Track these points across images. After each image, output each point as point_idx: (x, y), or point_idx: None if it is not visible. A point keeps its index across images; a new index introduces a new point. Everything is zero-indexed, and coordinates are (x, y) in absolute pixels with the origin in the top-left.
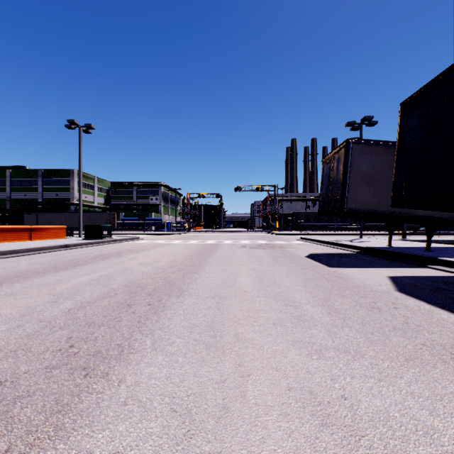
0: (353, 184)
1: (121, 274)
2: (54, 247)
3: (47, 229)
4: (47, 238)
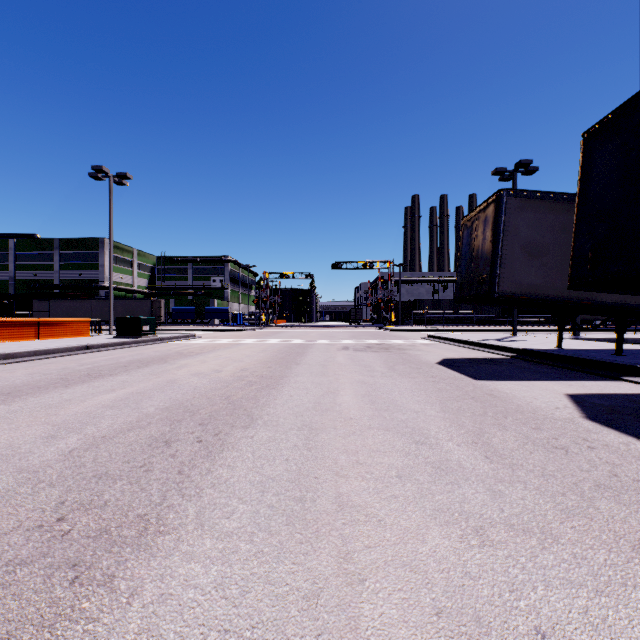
0: (508, 256)
1: (162, 391)
2: (70, 350)
3: (63, 323)
4: (62, 336)
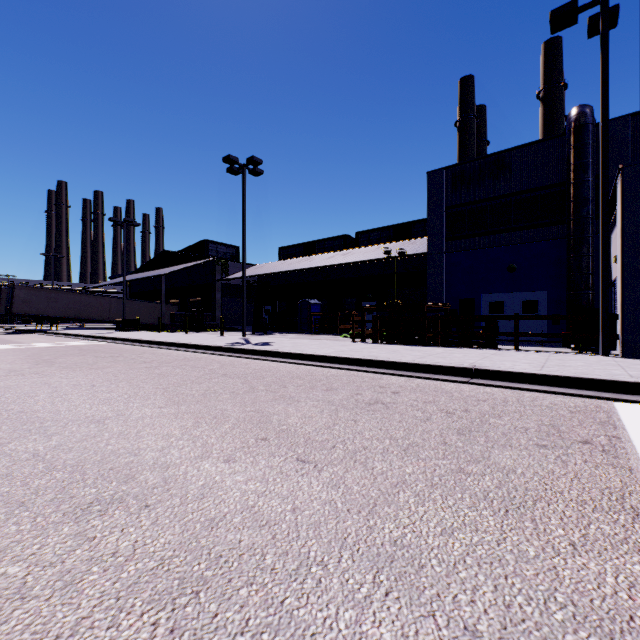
0: (4, 304)
1: None
2: None
3: None
4: None
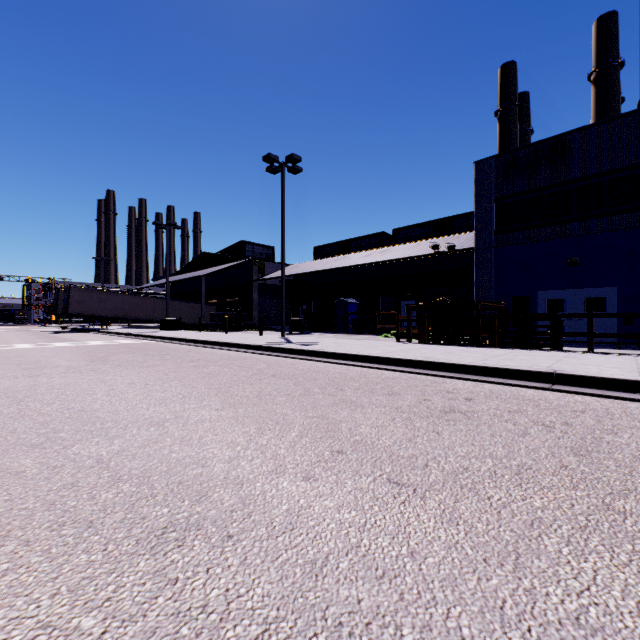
0: (61, 304)
1: None
2: None
3: None
4: None
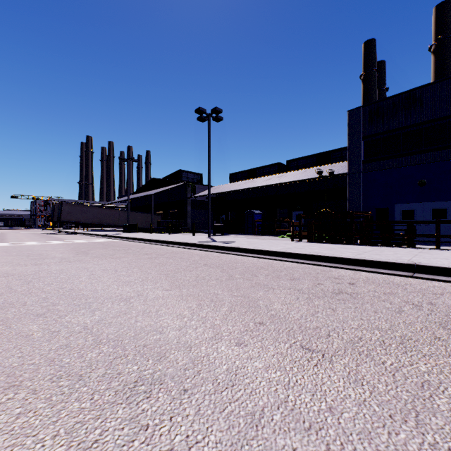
0: (56, 215)
1: None
2: None
3: None
4: None
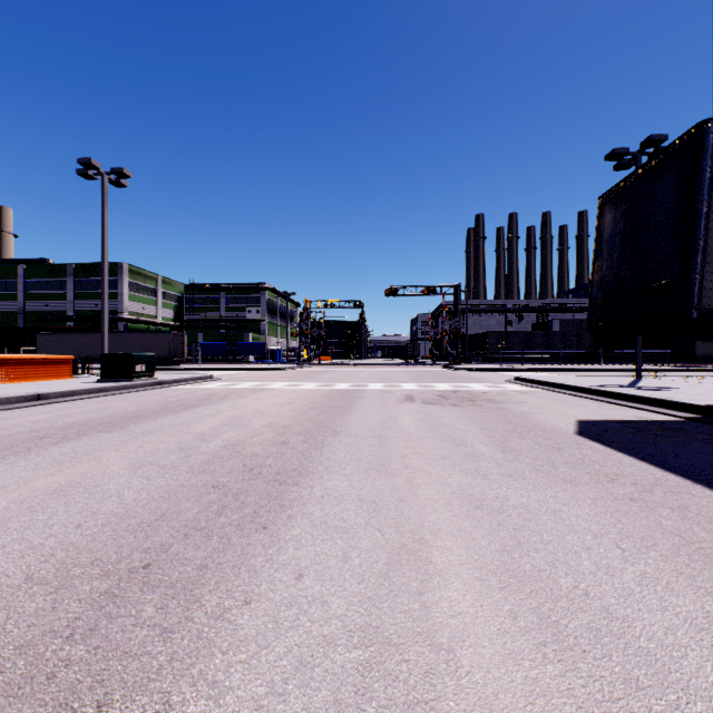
0: None
1: None
2: (5, 401)
3: (32, 361)
4: (31, 379)
